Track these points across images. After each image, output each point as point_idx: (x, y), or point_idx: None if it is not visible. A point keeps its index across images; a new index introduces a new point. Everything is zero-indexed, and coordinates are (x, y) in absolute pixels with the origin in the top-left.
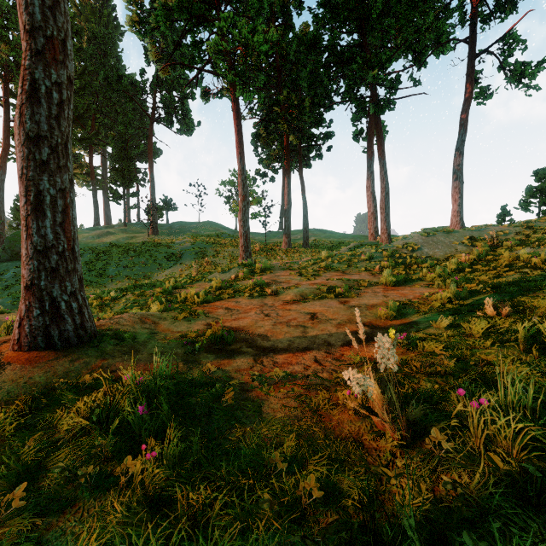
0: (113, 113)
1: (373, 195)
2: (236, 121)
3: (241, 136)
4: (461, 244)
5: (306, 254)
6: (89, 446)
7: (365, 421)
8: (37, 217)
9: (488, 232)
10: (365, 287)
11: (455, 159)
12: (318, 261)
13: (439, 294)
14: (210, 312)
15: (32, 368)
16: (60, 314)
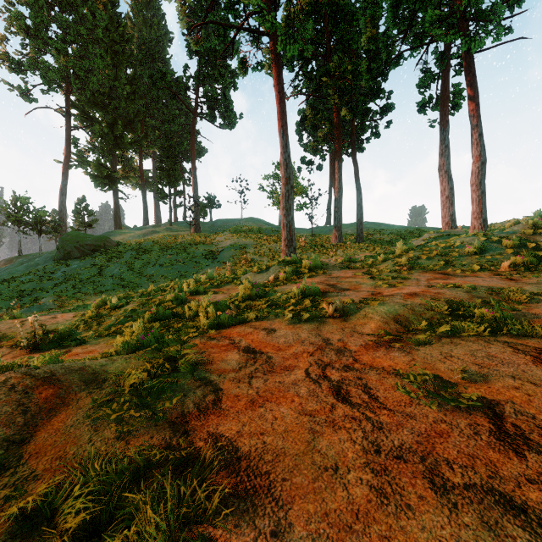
0: (161, 114)
1: (448, 175)
2: (278, 87)
3: (283, 104)
4: None
5: (362, 249)
6: None
7: None
8: None
9: None
10: (521, 303)
11: None
12: (392, 256)
13: None
14: (209, 361)
15: None
16: None
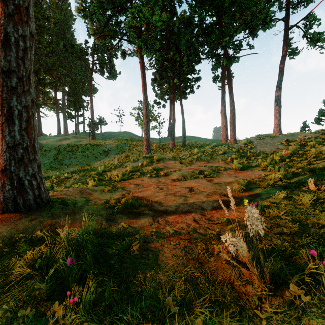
0: (69, 67)
1: (225, 115)
2: (142, 70)
3: (144, 79)
4: (281, 144)
5: (184, 151)
6: (31, 288)
7: (234, 268)
8: (9, 124)
9: (298, 137)
10: (222, 170)
11: (276, 92)
12: (192, 155)
13: (273, 175)
14: (125, 187)
15: (2, 226)
16: (24, 188)
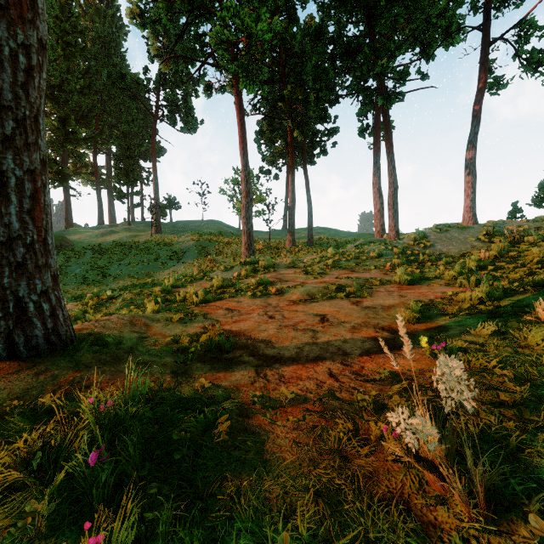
0: (117, 112)
1: (379, 192)
2: (239, 115)
3: (244, 130)
4: (477, 240)
5: (311, 252)
6: (19, 510)
7: (409, 472)
8: None
9: (506, 228)
10: (377, 285)
11: (468, 152)
12: (324, 259)
13: (468, 294)
14: (208, 313)
15: None
16: (26, 317)
